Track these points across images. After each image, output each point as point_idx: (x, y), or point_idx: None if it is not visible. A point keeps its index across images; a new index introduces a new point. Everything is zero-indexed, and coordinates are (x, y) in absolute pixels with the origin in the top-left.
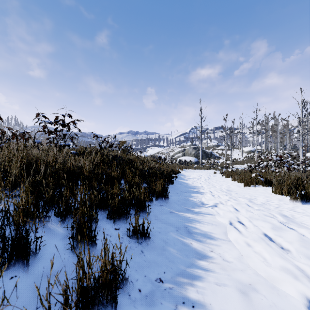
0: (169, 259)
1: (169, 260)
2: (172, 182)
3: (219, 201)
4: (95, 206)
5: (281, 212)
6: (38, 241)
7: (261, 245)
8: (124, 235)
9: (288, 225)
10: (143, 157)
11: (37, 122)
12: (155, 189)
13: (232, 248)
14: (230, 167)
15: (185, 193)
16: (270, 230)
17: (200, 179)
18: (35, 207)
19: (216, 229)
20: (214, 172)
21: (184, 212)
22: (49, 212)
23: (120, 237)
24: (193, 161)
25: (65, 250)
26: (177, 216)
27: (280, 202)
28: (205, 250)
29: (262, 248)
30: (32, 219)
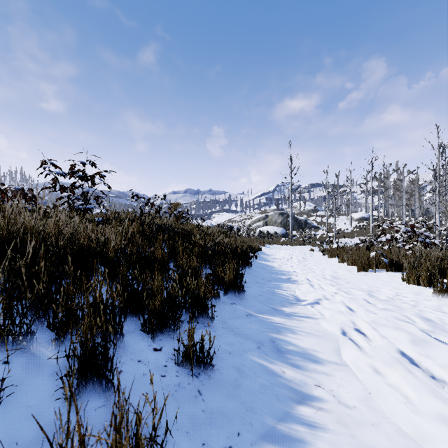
0: (247, 406)
1: (246, 408)
2: (249, 265)
3: (322, 295)
4: (118, 311)
5: (422, 314)
6: (5, 383)
7: (401, 375)
8: (169, 361)
9: (438, 337)
10: (206, 227)
11: (42, 173)
12: (223, 277)
13: (352, 380)
14: (336, 242)
15: (270, 283)
16: (410, 346)
17: (291, 260)
18: (7, 317)
19: (322, 344)
20: (311, 249)
21: (270, 315)
22: (38, 323)
23: (163, 365)
24: (279, 233)
25: (55, 398)
26: (258, 321)
27: (417, 297)
28: (306, 384)
29: (402, 380)
30: (0, 338)
